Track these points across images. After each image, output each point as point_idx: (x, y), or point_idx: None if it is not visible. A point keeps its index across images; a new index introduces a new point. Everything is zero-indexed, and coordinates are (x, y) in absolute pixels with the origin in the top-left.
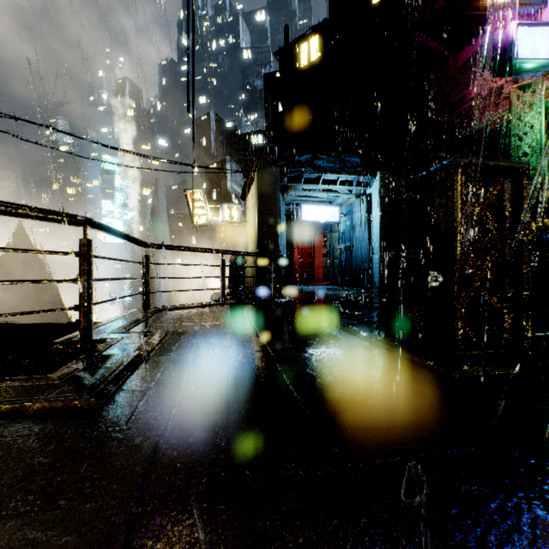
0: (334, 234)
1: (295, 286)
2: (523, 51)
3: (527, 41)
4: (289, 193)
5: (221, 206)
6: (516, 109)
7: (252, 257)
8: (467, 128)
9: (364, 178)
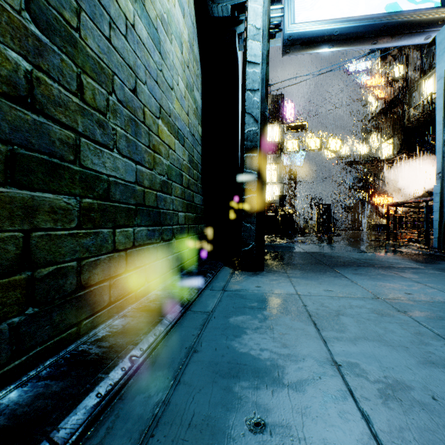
0: None
1: None
2: None
3: None
4: None
5: None
6: None
7: None
8: None
9: None
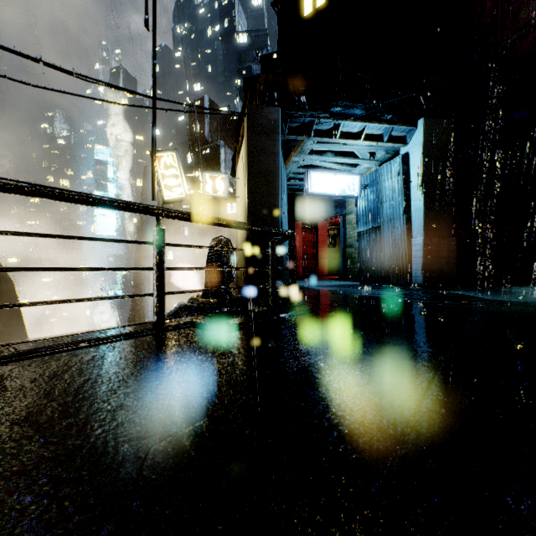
0: (347, 217)
1: (299, 282)
2: None
3: None
4: (291, 159)
5: (201, 175)
6: None
7: (242, 243)
8: None
9: (400, 130)
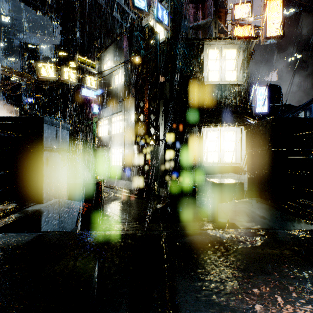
0: None
1: None
2: (95, 110)
3: (96, 108)
4: None
5: None
6: (94, 121)
7: None
8: (92, 119)
9: None
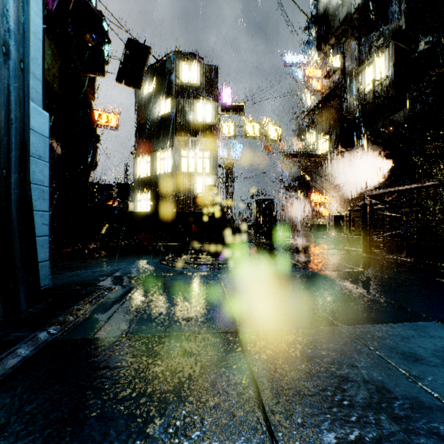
0: None
1: None
2: None
3: None
4: None
5: None
6: None
7: None
8: None
9: None
